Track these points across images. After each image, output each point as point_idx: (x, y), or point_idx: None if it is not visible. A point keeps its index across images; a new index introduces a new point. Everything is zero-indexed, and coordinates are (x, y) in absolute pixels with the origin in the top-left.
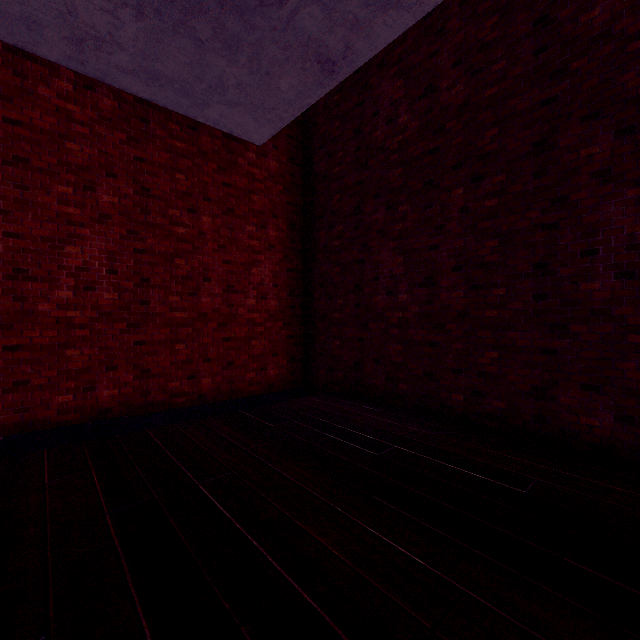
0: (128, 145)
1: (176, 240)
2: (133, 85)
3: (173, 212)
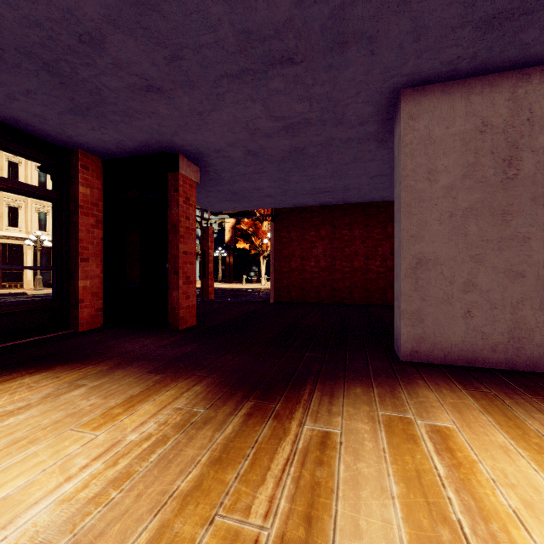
0: None
1: None
2: None
3: None
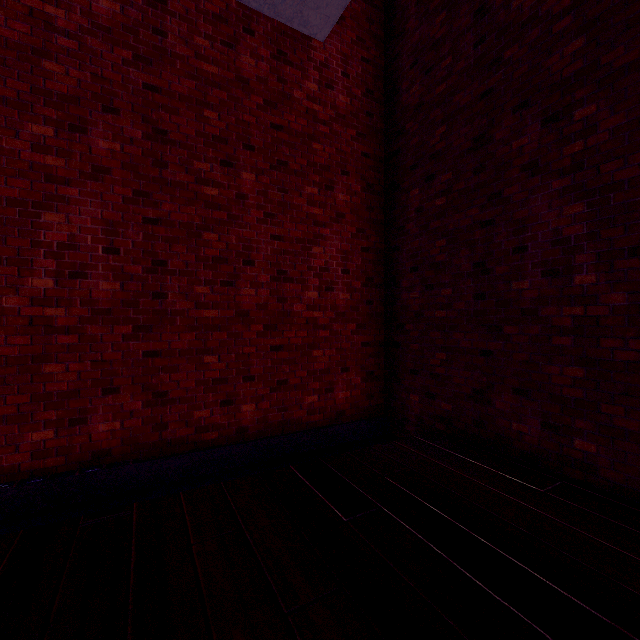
0: (135, 67)
1: (204, 206)
2: None
3: (200, 165)
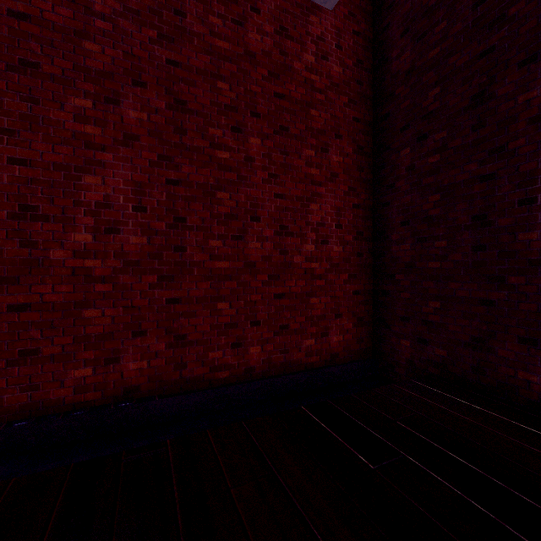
0: (159, 45)
1: (217, 168)
2: None
3: (214, 131)
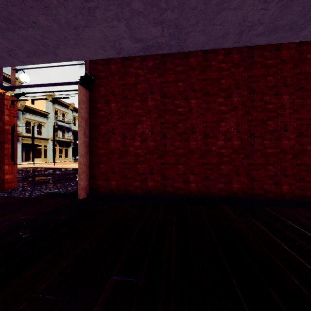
0: (244, 72)
1: (267, 112)
2: (259, 40)
3: (266, 98)
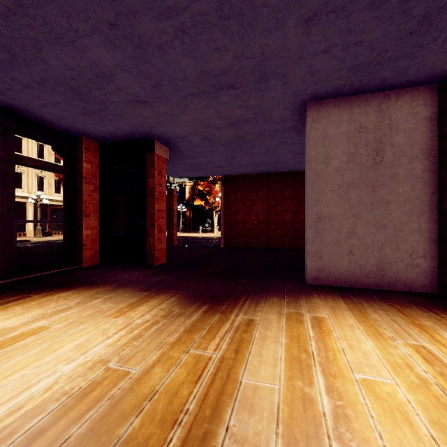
0: None
1: None
2: None
3: None
